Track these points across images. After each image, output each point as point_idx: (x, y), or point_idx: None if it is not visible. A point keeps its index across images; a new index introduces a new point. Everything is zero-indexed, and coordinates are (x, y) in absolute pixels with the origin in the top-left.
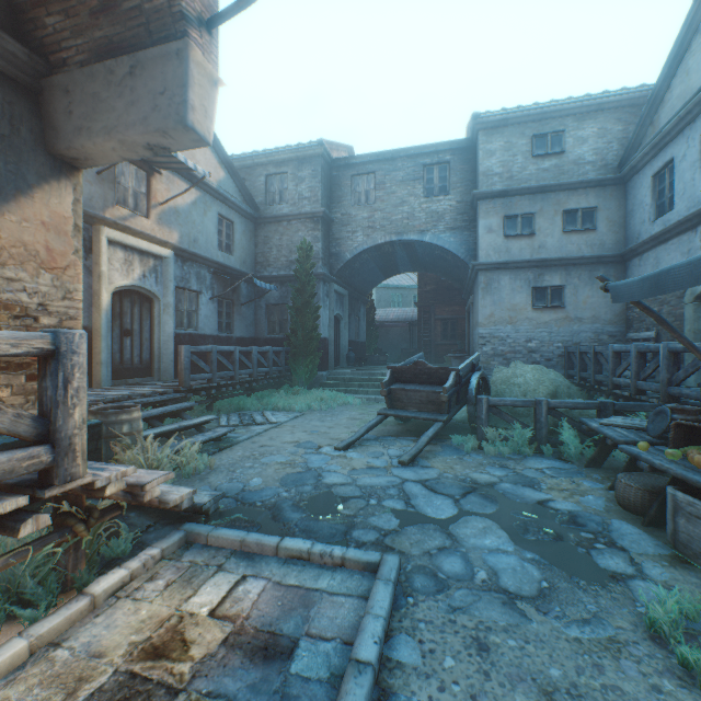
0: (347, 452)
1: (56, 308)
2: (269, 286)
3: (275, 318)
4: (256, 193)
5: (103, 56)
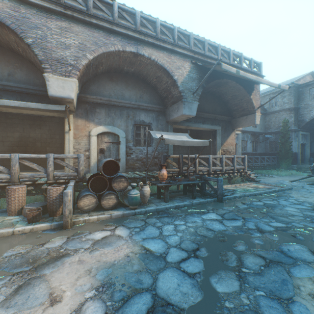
0: (292, 182)
1: (232, 151)
2: (270, 136)
3: (272, 146)
4: (265, 105)
5: (241, 116)
